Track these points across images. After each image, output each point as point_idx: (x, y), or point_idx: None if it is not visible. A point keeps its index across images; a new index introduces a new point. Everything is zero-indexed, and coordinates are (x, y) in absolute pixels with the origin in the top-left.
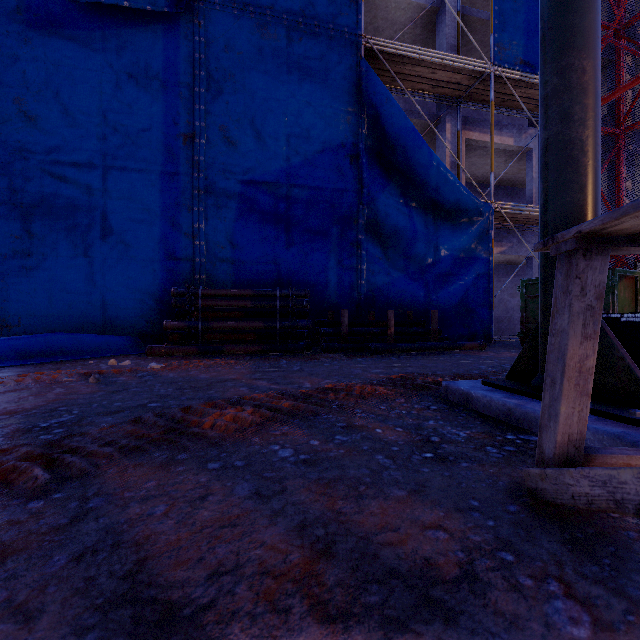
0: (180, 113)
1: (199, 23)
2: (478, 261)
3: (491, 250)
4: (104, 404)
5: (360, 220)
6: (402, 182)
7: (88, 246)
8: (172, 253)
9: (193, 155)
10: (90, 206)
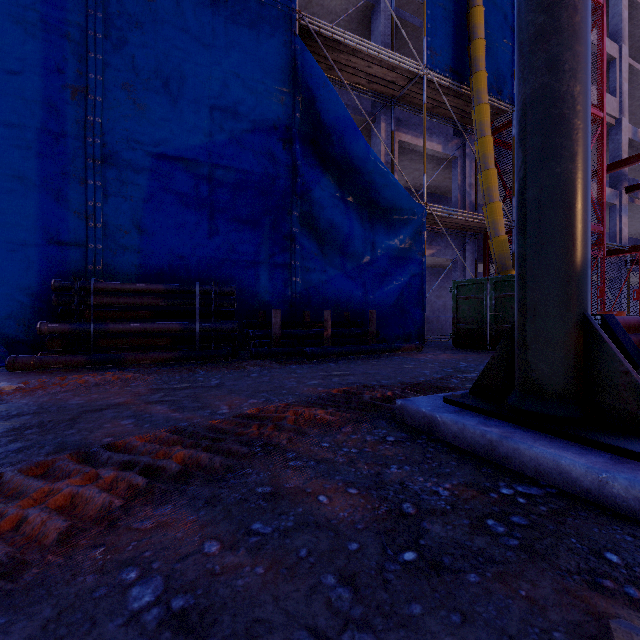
0: (67, 59)
1: None
2: (412, 262)
3: (424, 251)
4: None
5: (294, 212)
6: (339, 175)
7: None
8: (56, 236)
9: (86, 114)
10: None
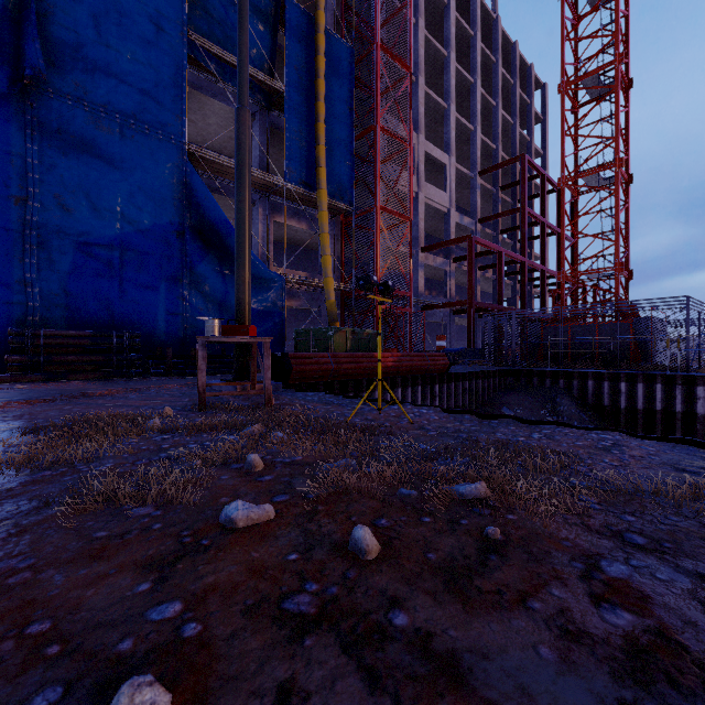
0: (12, 178)
1: (33, 105)
2: (274, 314)
3: (284, 307)
4: (28, 396)
5: (185, 280)
6: (219, 255)
7: None
8: (3, 297)
9: (26, 215)
10: None
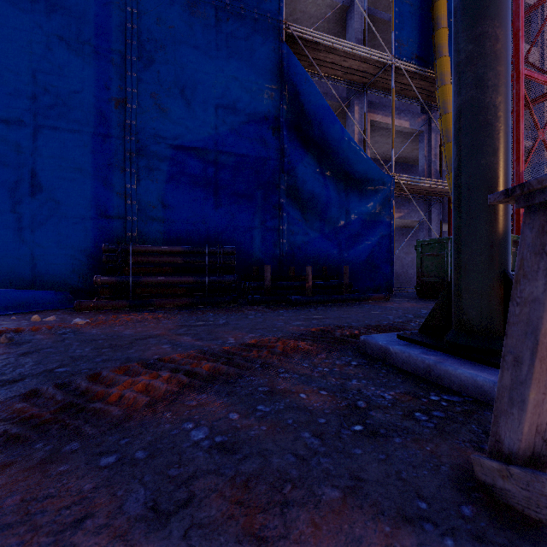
0: (112, 78)
1: None
2: (382, 224)
3: (392, 215)
4: (4, 371)
5: (282, 186)
6: (318, 154)
7: (16, 202)
8: (104, 211)
9: (125, 119)
10: (18, 163)
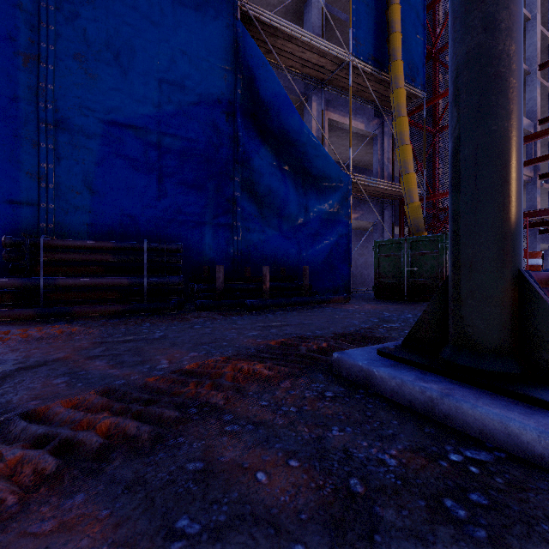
0: (19, 27)
1: None
2: (340, 224)
3: (350, 215)
4: None
5: (236, 177)
6: (276, 146)
7: None
8: (7, 195)
9: (38, 81)
10: None
